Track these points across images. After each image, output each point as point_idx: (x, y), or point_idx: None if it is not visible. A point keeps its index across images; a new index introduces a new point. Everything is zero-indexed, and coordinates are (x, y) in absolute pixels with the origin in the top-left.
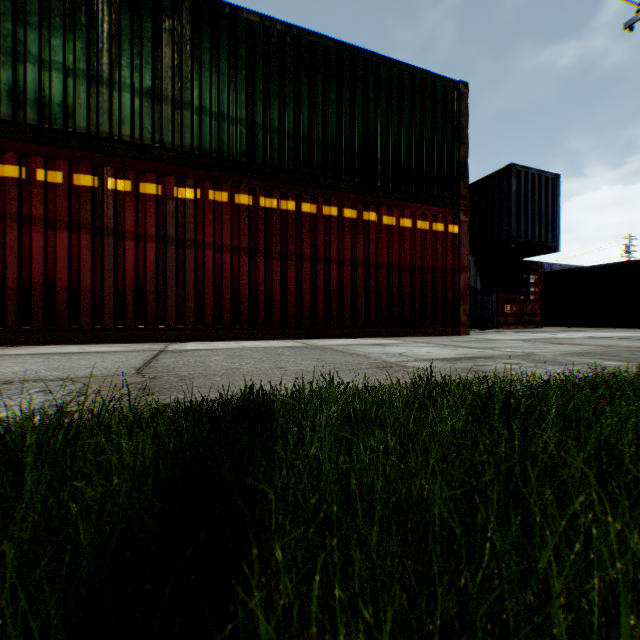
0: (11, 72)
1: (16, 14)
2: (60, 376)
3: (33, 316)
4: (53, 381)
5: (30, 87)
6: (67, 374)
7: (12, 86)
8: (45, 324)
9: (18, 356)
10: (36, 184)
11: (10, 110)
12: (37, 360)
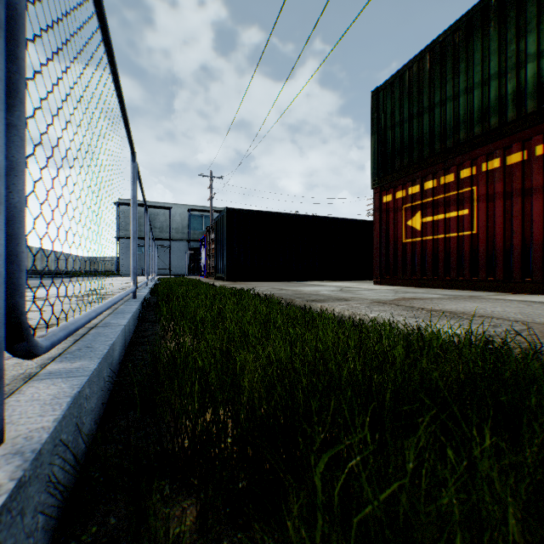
0: (512, 82)
1: (516, 34)
2: (517, 319)
3: (529, 270)
4: (507, 321)
5: (527, 83)
6: (524, 318)
7: (513, 92)
8: (540, 277)
9: (507, 301)
10: (532, 160)
11: (512, 112)
12: (517, 305)
